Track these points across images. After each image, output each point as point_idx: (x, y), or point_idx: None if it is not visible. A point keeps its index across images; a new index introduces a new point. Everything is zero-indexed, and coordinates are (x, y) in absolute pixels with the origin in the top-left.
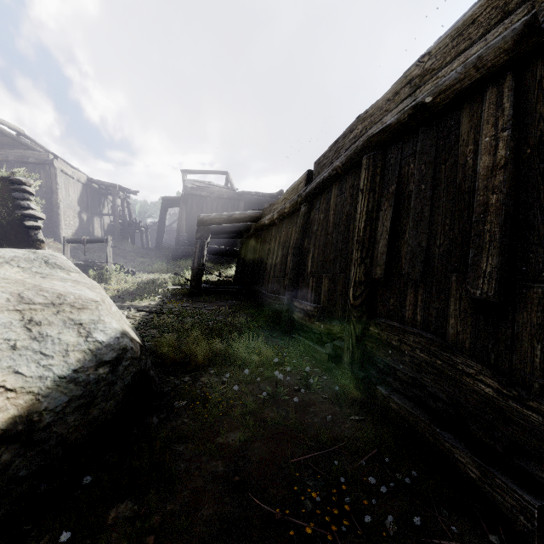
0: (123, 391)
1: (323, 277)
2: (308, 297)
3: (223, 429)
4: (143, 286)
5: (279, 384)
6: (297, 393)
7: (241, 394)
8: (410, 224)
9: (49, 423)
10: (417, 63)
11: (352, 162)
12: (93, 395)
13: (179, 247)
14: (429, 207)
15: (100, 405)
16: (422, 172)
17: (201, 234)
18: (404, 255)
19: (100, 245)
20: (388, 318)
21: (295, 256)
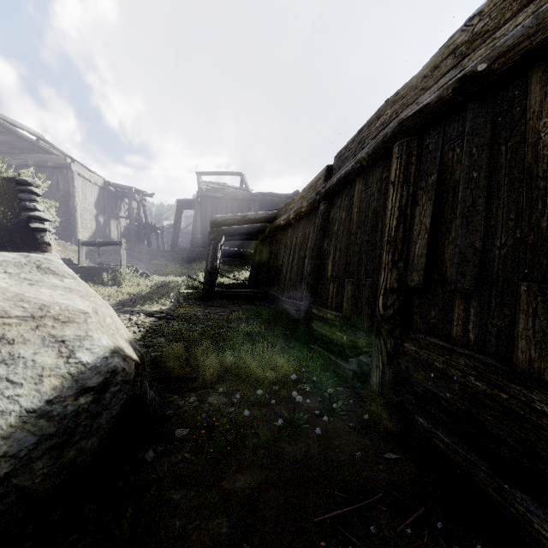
0: (110, 424)
1: (345, 282)
2: (328, 303)
3: (231, 471)
4: (156, 289)
5: (297, 407)
6: (319, 420)
7: (253, 420)
8: (458, 221)
9: (8, 474)
10: (463, 27)
11: (380, 152)
12: (69, 432)
13: (194, 250)
14: (484, 199)
15: (79, 445)
16: (472, 157)
17: (214, 235)
18: (449, 258)
19: (116, 247)
20: (428, 333)
21: (313, 258)
